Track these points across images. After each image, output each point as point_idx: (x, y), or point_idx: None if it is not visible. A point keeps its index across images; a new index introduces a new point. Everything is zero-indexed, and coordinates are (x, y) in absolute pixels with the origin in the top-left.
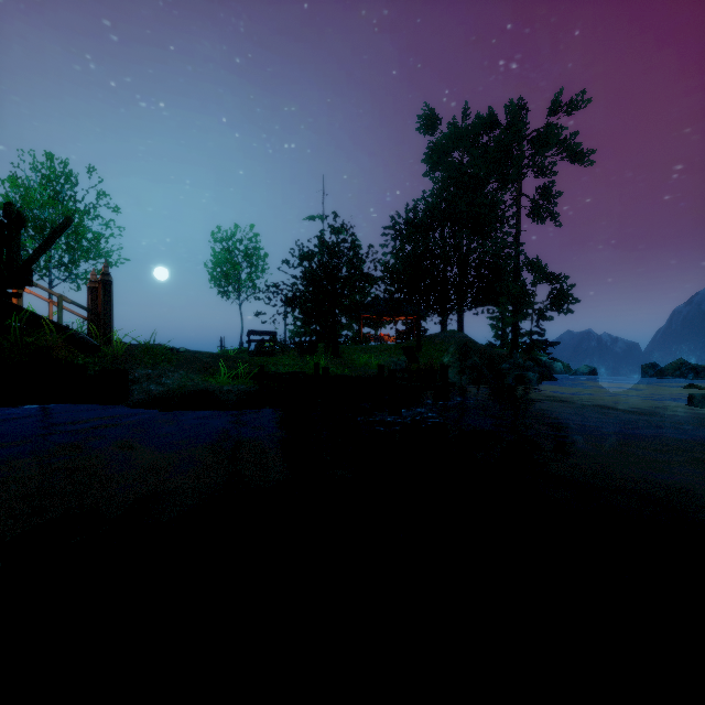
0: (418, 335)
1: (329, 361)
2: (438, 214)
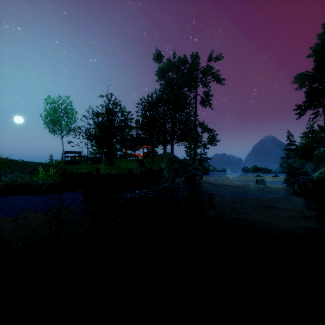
0: (152, 154)
1: (107, 167)
2: (162, 99)
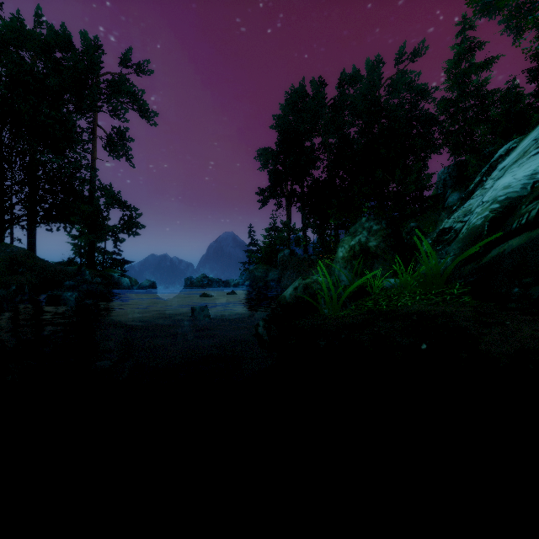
0: None
1: None
2: None
